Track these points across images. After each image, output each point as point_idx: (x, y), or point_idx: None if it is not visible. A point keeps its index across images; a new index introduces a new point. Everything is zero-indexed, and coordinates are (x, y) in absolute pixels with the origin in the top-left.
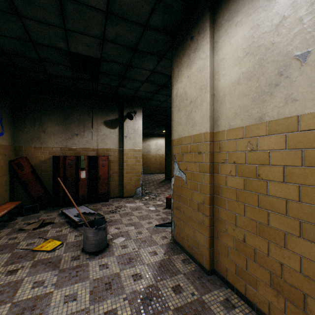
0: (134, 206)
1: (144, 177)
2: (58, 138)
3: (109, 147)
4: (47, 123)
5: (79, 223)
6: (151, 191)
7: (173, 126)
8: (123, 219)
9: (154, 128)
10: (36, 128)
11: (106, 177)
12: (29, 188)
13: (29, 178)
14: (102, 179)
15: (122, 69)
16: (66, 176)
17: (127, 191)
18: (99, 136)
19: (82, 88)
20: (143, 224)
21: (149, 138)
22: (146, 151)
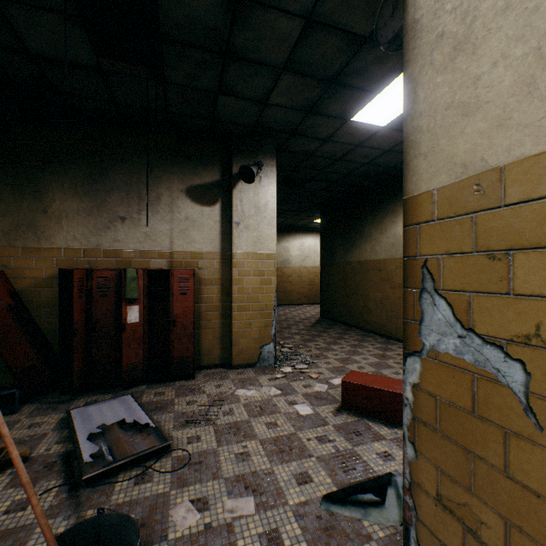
0: (255, 400)
1: (278, 313)
2: (79, 226)
3: (197, 250)
4: (54, 191)
5: (88, 475)
6: (296, 350)
7: (416, 140)
8: (223, 452)
9: (297, 214)
10: (27, 203)
11: (189, 321)
12: (2, 347)
13: (2, 324)
14: (180, 326)
15: (220, 15)
16: (92, 319)
17: (240, 353)
18: (176, 222)
19: (131, 104)
20: (284, 486)
21: (287, 234)
22: (281, 261)
